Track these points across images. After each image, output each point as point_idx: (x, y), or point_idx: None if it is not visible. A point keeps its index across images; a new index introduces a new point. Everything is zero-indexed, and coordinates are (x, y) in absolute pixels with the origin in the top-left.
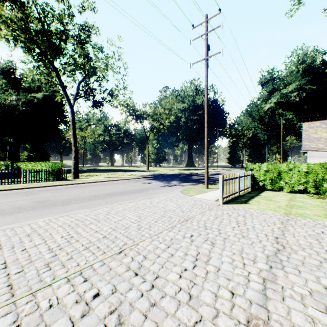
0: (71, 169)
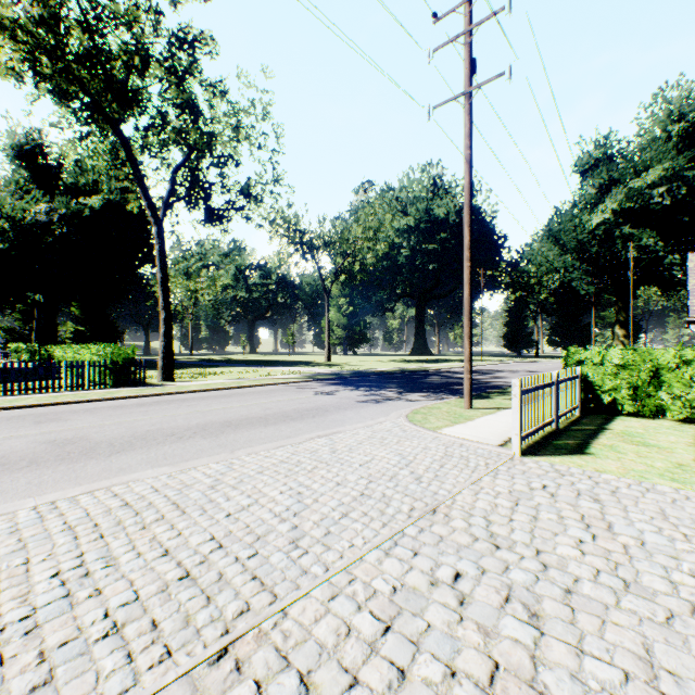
0: None
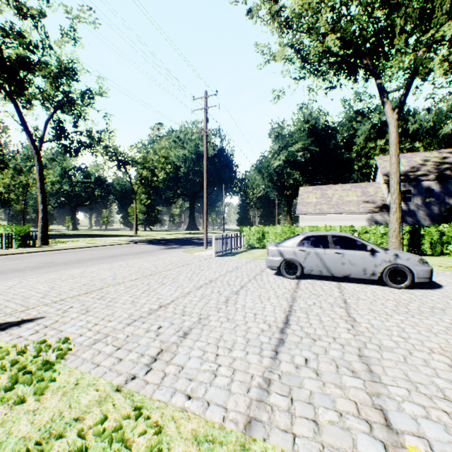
0: None
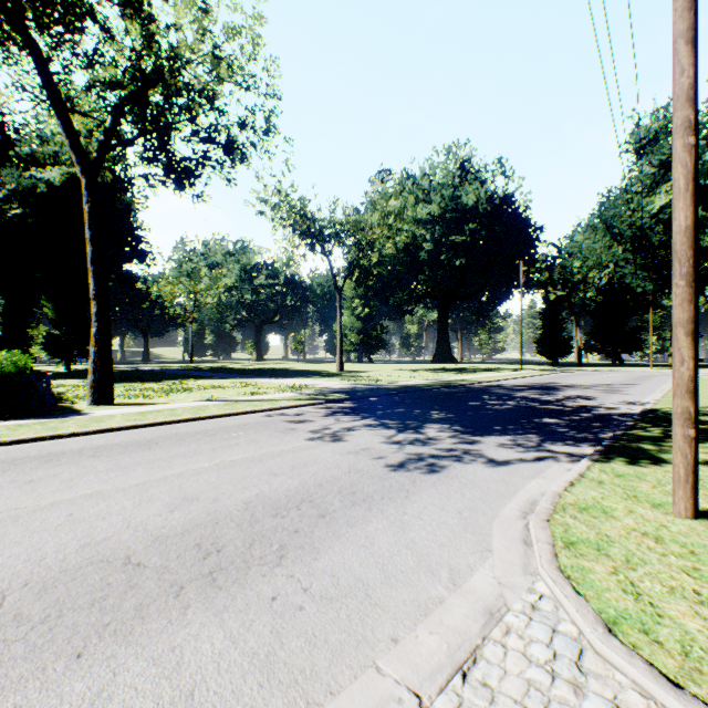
0: (152, 370)
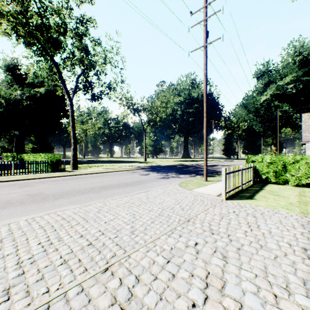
0: None
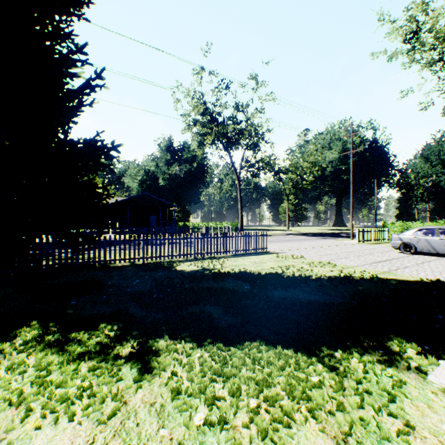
0: None
